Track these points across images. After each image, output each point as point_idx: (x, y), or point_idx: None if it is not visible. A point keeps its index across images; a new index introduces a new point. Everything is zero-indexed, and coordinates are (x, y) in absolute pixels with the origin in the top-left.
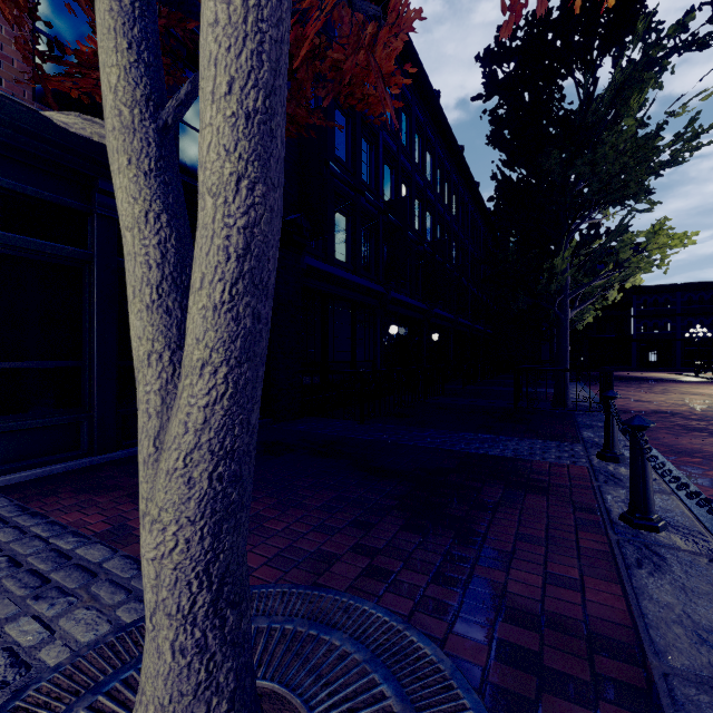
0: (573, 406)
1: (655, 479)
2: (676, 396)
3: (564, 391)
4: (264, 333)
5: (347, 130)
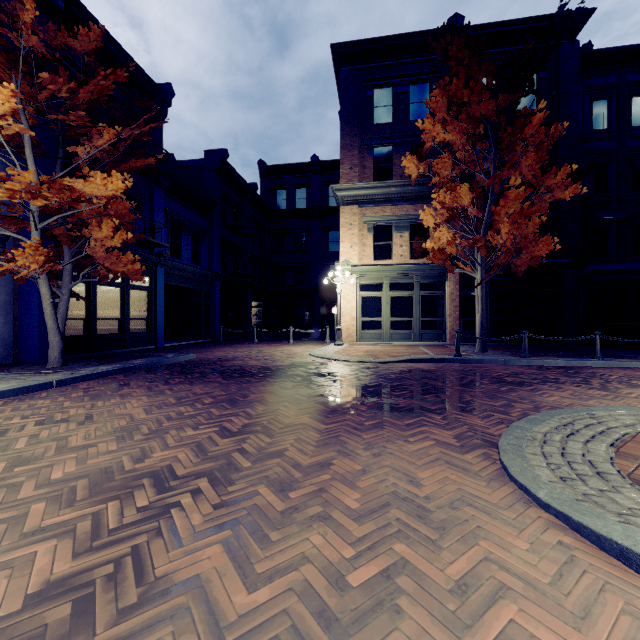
0: None
1: None
2: None
3: None
4: (484, 314)
5: None
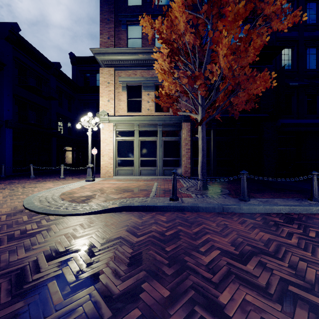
0: None
1: None
2: None
3: None
4: (204, 154)
5: (317, 53)
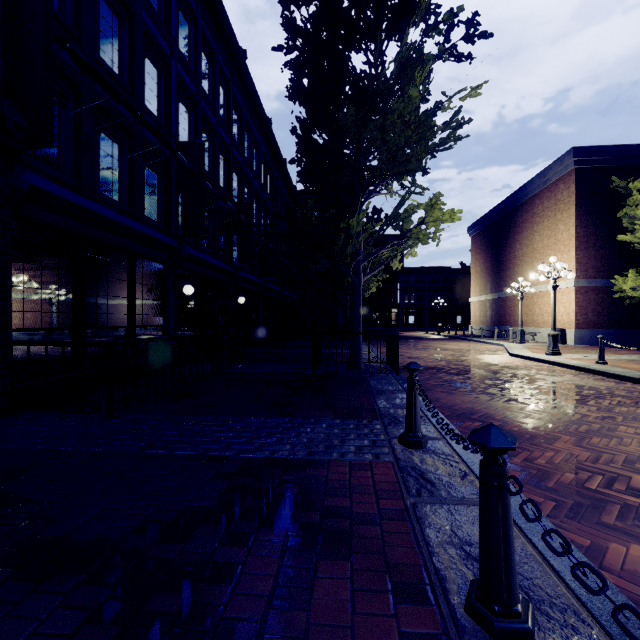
0: (365, 367)
1: (466, 473)
2: (434, 351)
3: (358, 355)
4: None
5: (120, 35)
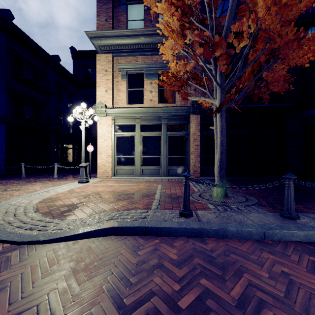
0: None
1: None
2: None
3: None
4: (224, 150)
5: None
